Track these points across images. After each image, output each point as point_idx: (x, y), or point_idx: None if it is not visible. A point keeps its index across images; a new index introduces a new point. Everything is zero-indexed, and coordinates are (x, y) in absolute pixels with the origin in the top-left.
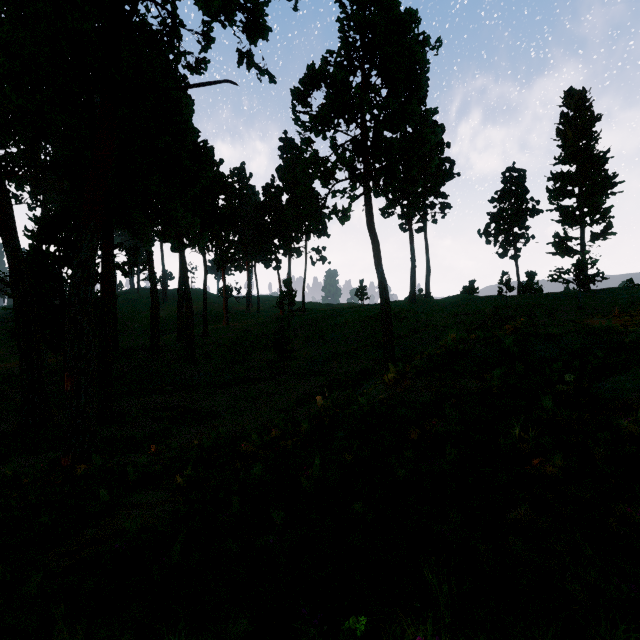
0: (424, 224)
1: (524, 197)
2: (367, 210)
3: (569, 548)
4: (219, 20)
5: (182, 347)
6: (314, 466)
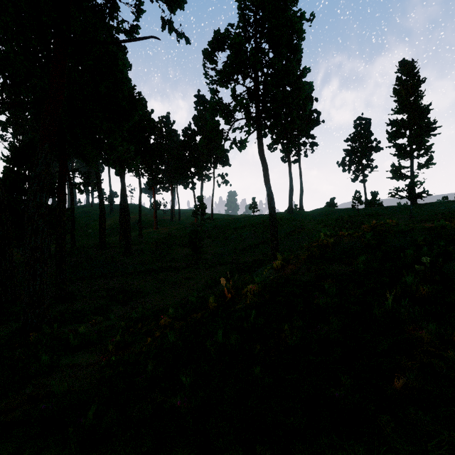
0: (298, 157)
1: (370, 138)
2: (259, 141)
3: None
4: None
5: (123, 245)
6: (218, 333)
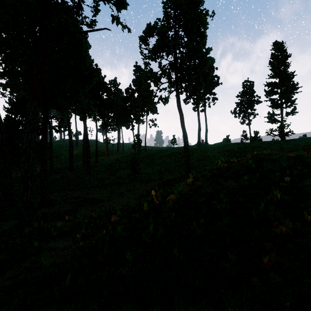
0: (204, 107)
1: (253, 94)
2: (177, 98)
3: (309, 279)
4: (102, 0)
5: (85, 168)
6: (150, 227)
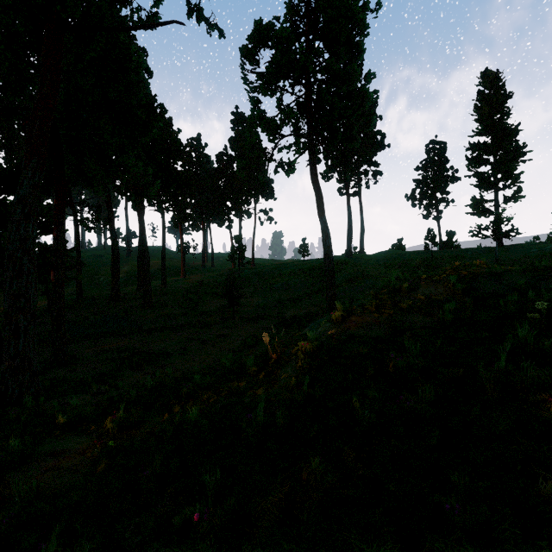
0: (359, 188)
1: (445, 166)
2: (311, 164)
3: None
4: None
5: (141, 296)
6: (258, 407)
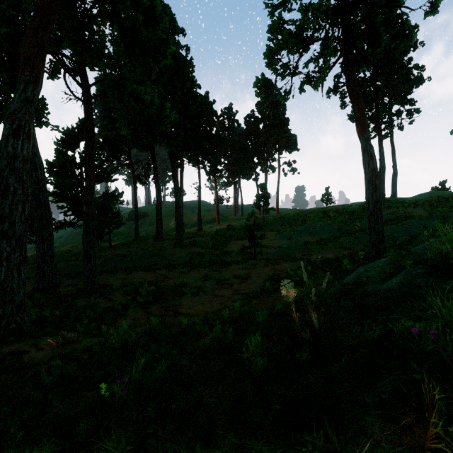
0: (391, 130)
1: None
2: (347, 69)
3: None
4: None
5: None
6: None
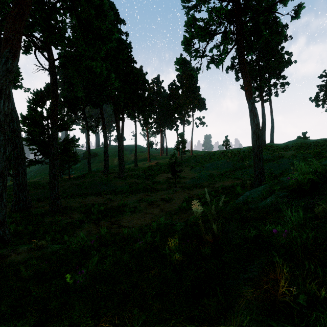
0: (270, 96)
1: None
2: (239, 54)
3: None
4: None
5: None
6: None
